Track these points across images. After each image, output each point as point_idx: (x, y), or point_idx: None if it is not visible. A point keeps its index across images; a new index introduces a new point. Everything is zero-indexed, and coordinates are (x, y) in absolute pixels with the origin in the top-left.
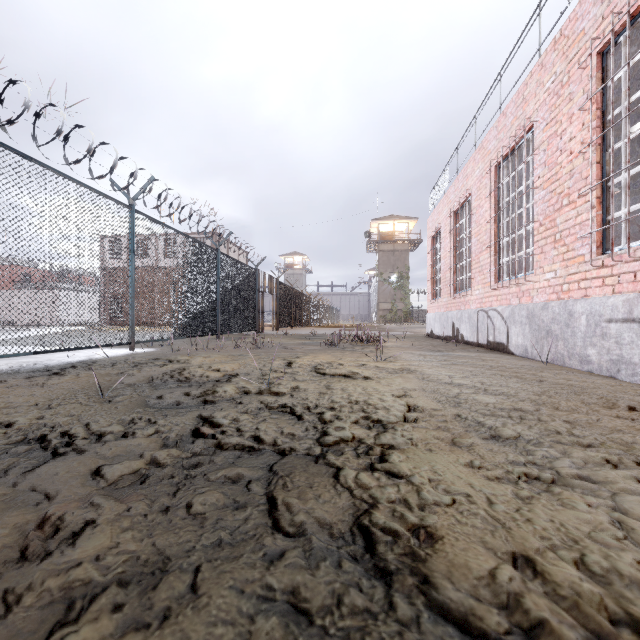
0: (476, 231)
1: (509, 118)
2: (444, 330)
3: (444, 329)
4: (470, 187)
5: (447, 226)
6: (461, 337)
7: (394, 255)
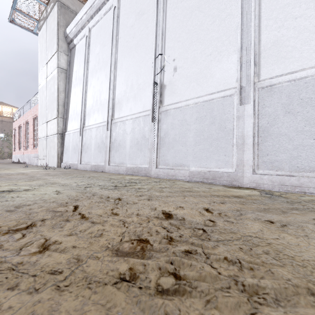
0: (23, 135)
1: (27, 116)
2: (17, 160)
3: (17, 160)
4: (22, 124)
5: (18, 130)
6: (20, 161)
7: (2, 123)
